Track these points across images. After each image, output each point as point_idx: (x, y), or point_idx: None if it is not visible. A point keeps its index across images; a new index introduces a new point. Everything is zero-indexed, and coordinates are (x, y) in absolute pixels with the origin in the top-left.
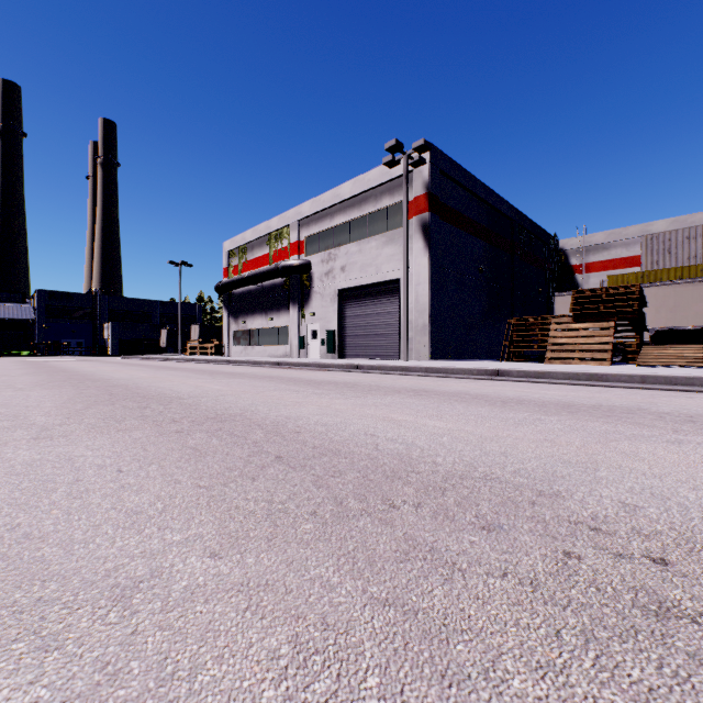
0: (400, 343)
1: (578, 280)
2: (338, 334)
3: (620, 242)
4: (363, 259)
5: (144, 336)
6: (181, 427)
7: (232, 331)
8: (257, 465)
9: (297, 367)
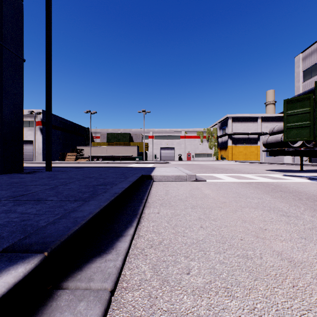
0: (34, 157)
1: (94, 140)
2: None
3: (103, 132)
4: None
5: None
6: None
7: None
8: None
9: None
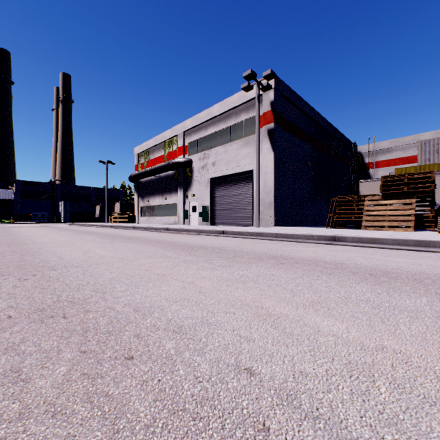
0: (253, 214)
1: (370, 173)
2: (210, 208)
3: (398, 147)
4: (227, 157)
5: (85, 210)
6: None
7: (140, 206)
8: None
9: (180, 232)
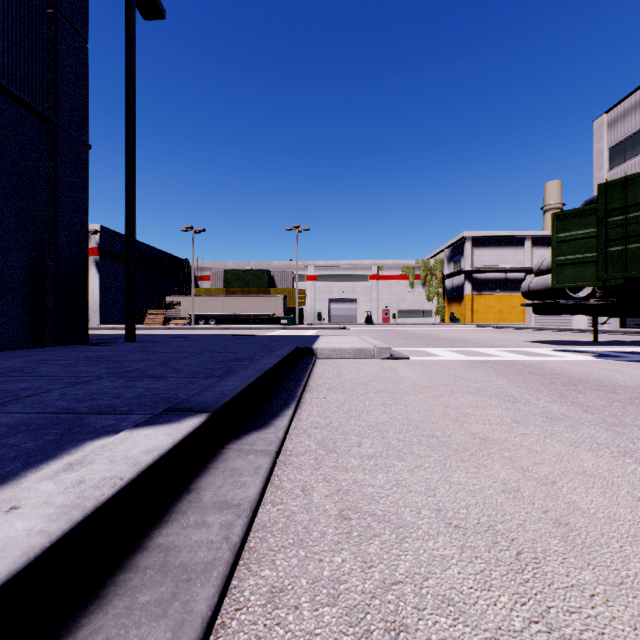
0: None
1: (199, 284)
2: None
3: (216, 268)
4: None
5: None
6: None
7: None
8: None
9: None
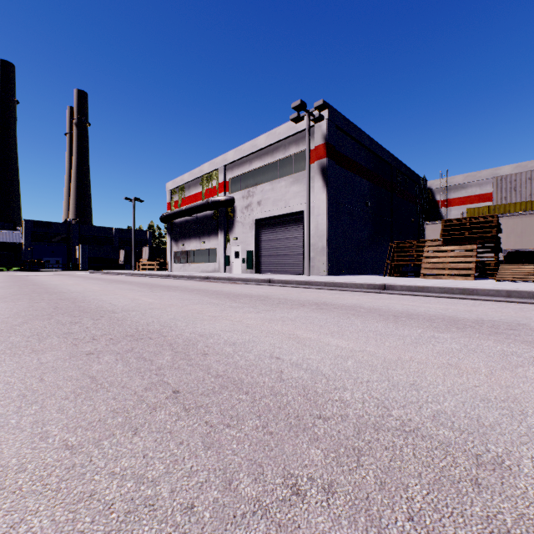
0: (304, 261)
1: (442, 212)
2: (256, 254)
3: (474, 182)
4: (274, 196)
5: (107, 255)
6: (95, 347)
7: (173, 251)
8: (148, 405)
9: (221, 281)
